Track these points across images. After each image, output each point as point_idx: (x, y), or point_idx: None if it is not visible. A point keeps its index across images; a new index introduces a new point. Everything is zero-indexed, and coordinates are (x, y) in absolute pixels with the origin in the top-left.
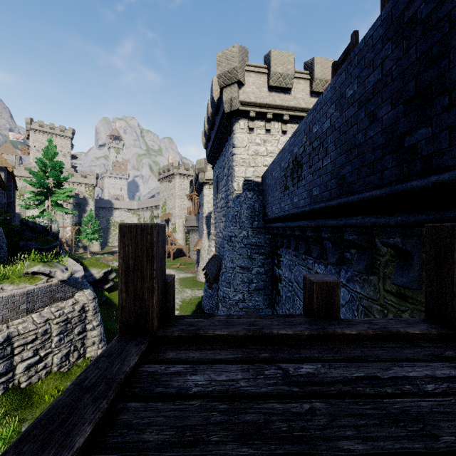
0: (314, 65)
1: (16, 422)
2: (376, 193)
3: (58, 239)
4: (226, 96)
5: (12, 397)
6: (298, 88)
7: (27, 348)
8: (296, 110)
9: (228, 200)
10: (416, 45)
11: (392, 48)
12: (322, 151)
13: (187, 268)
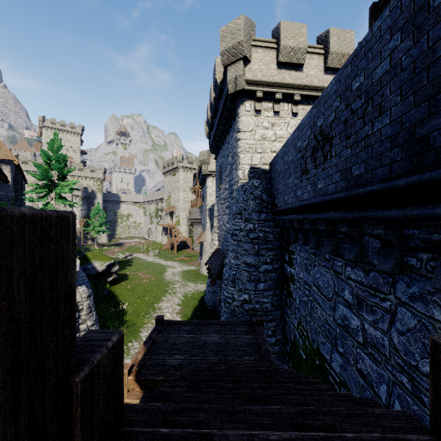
0: (329, 37)
1: None
2: None
3: None
4: (231, 75)
5: None
6: (311, 64)
7: None
8: (309, 89)
9: (232, 190)
10: None
11: None
12: (371, 110)
13: (190, 260)
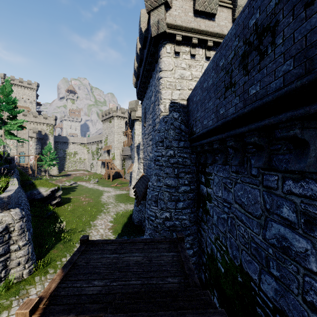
0: None
1: None
2: None
3: (12, 163)
4: (153, 19)
5: None
6: (222, 16)
7: None
8: (219, 37)
9: (155, 124)
10: None
11: None
12: None
13: (122, 186)
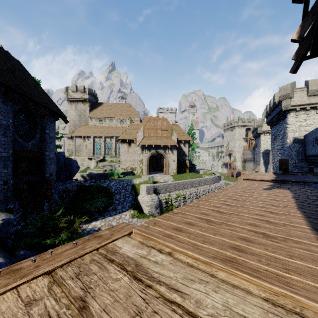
0: None
1: None
2: None
3: None
4: (283, 104)
5: None
6: None
7: None
8: None
9: (283, 147)
10: None
11: None
12: None
13: None
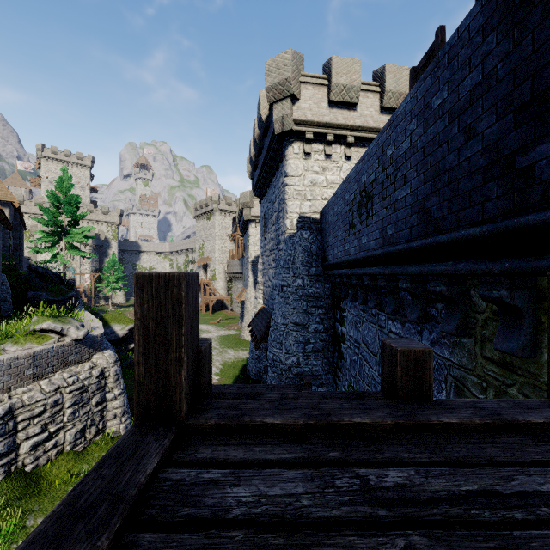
0: (385, 74)
1: (18, 515)
2: (475, 231)
3: (74, 288)
4: (277, 114)
5: (15, 483)
6: (366, 103)
7: (33, 423)
8: (363, 131)
9: (279, 241)
10: (533, 33)
11: (498, 39)
12: (399, 178)
13: (228, 323)
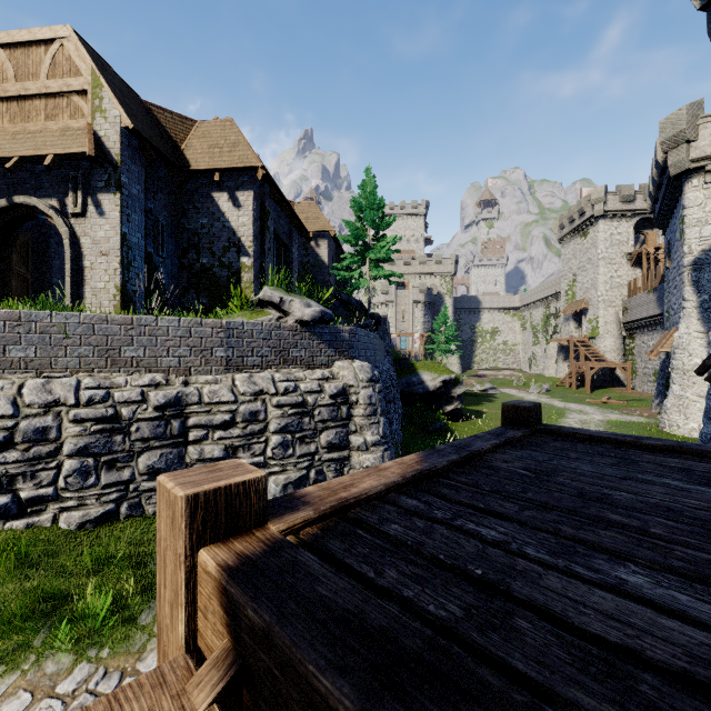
0: None
1: (131, 590)
2: None
3: (382, 325)
4: None
5: None
6: None
7: (213, 437)
8: None
9: None
10: None
11: None
12: None
13: (627, 406)
